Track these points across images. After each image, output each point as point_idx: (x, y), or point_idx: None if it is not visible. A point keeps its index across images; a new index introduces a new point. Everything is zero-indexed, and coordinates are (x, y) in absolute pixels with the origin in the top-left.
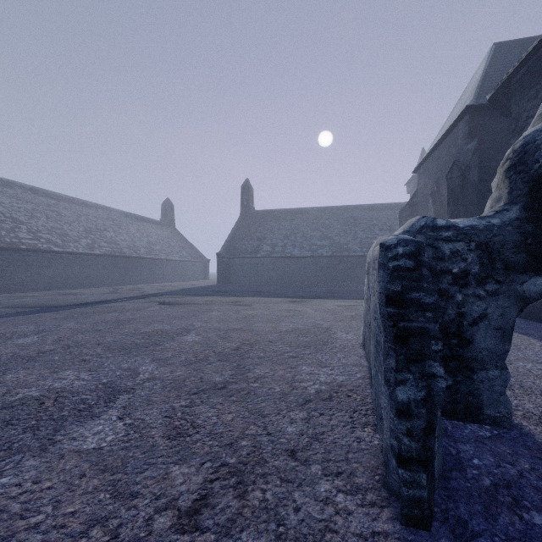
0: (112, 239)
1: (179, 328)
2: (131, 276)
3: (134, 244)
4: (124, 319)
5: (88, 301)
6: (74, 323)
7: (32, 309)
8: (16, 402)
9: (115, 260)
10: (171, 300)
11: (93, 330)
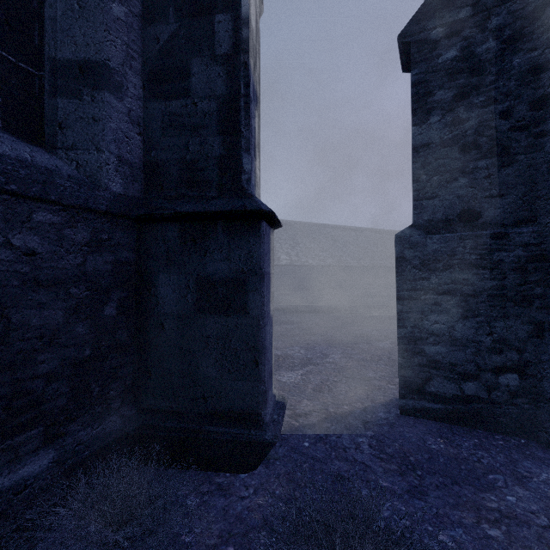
0: None
1: None
2: None
3: None
4: None
5: None
6: None
7: None
8: None
9: None
10: None
11: None
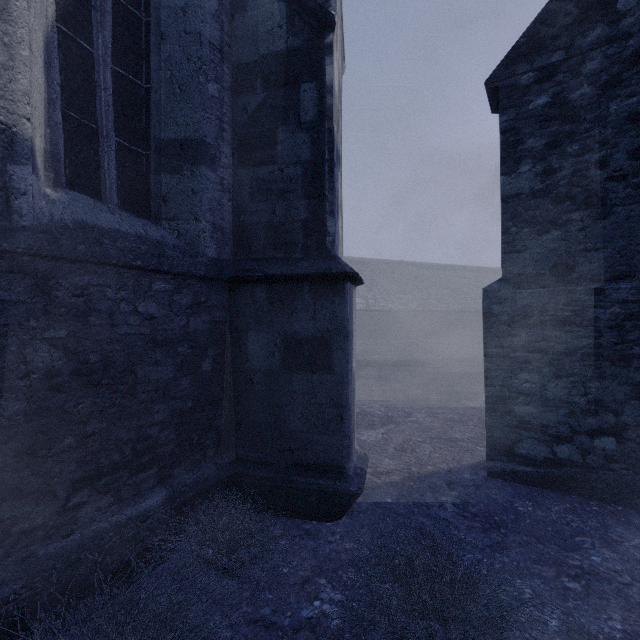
0: None
1: None
2: None
3: None
4: None
5: None
6: None
7: None
8: None
9: None
10: None
11: None
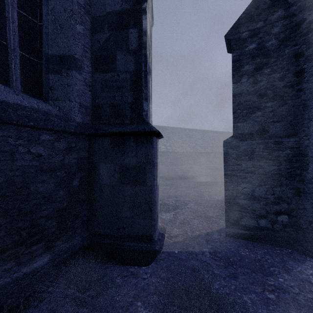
0: None
1: None
2: None
3: None
4: None
5: None
6: None
7: None
8: None
9: None
10: None
11: None
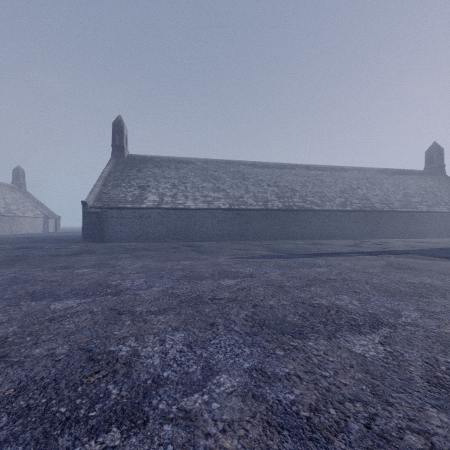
0: (363, 195)
1: (368, 312)
2: (382, 230)
3: (386, 198)
4: (321, 278)
5: (321, 252)
6: (279, 272)
7: (277, 254)
8: (102, 355)
9: (365, 215)
10: (409, 261)
11: (278, 285)
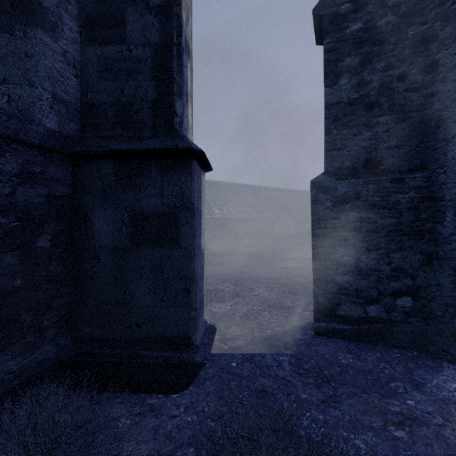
0: None
1: None
2: None
3: None
4: None
5: None
6: None
7: None
8: None
9: None
10: None
11: None
